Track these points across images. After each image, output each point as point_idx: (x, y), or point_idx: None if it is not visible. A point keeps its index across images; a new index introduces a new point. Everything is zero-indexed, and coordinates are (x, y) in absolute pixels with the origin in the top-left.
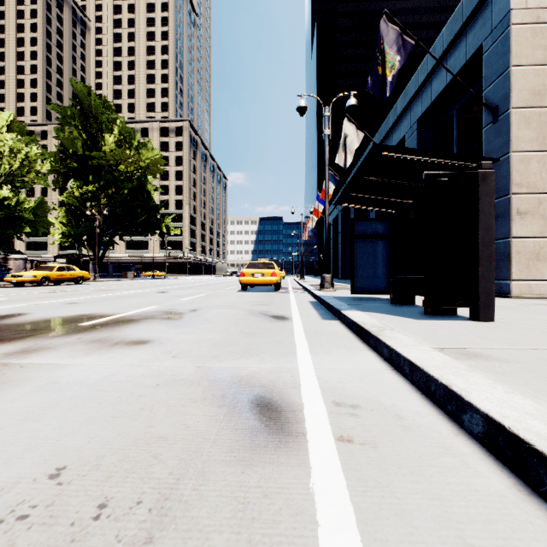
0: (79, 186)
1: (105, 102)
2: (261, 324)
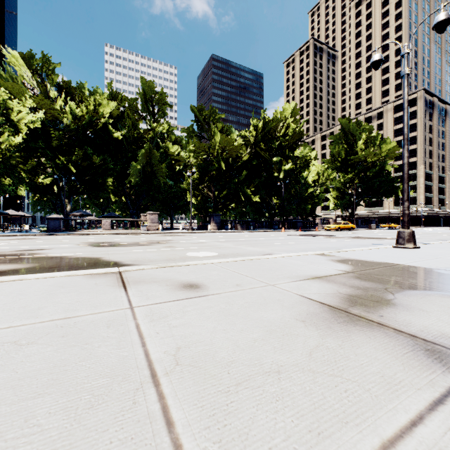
0: (343, 177)
1: (357, 121)
2: (436, 241)
